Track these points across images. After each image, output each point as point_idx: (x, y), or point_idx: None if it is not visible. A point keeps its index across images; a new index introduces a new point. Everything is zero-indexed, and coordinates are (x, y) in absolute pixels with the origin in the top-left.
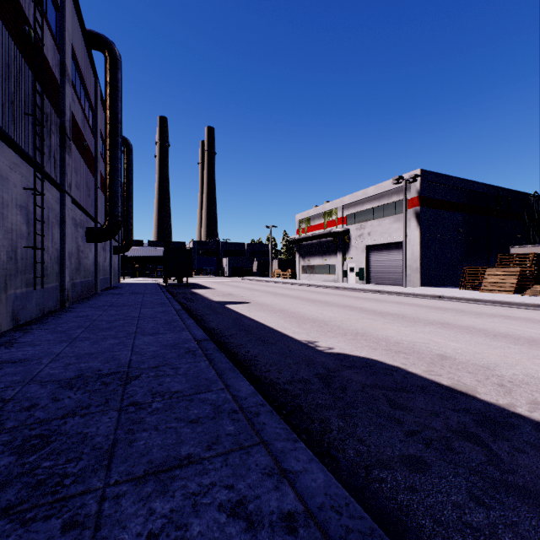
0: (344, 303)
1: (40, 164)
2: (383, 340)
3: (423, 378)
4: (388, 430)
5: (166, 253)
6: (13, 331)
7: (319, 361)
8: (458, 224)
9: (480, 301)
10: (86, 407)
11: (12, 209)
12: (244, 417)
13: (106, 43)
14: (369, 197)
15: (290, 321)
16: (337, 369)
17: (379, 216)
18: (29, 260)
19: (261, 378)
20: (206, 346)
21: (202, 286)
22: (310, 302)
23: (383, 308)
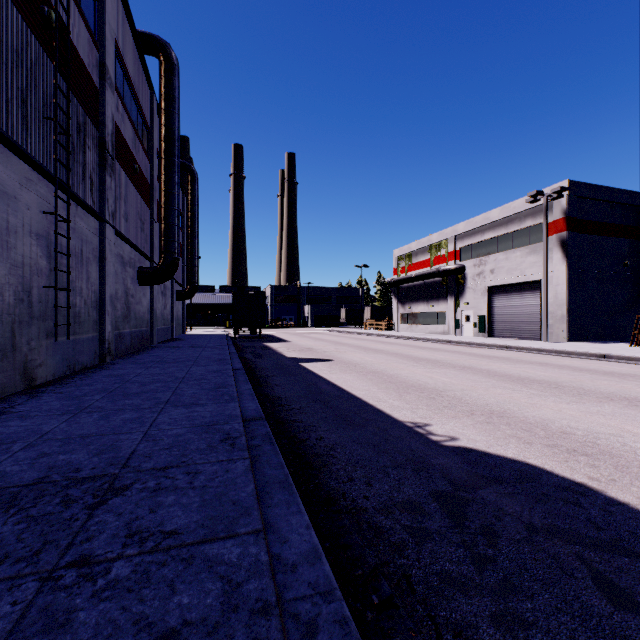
0: (462, 363)
1: (65, 183)
2: (538, 426)
3: None
4: None
5: (234, 298)
6: (20, 394)
7: (436, 464)
8: (624, 254)
9: None
10: None
11: (23, 238)
12: (281, 633)
13: (161, 45)
14: (491, 222)
15: (386, 388)
16: (471, 483)
17: (506, 247)
18: (52, 303)
19: (337, 495)
20: (254, 430)
21: (277, 338)
22: (413, 361)
23: (521, 371)
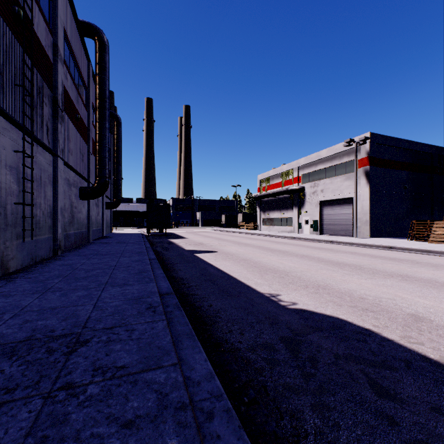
0: (302, 253)
1: (30, 130)
2: (346, 294)
3: (404, 347)
4: (382, 438)
5: (148, 208)
6: None
7: (283, 320)
8: (404, 181)
9: (432, 252)
10: (11, 390)
11: (1, 169)
12: (193, 418)
13: (96, 31)
14: (322, 158)
15: (253, 270)
16: (304, 331)
17: (331, 175)
18: (20, 215)
19: (222, 341)
20: (168, 301)
21: (178, 236)
22: (270, 251)
23: (339, 258)
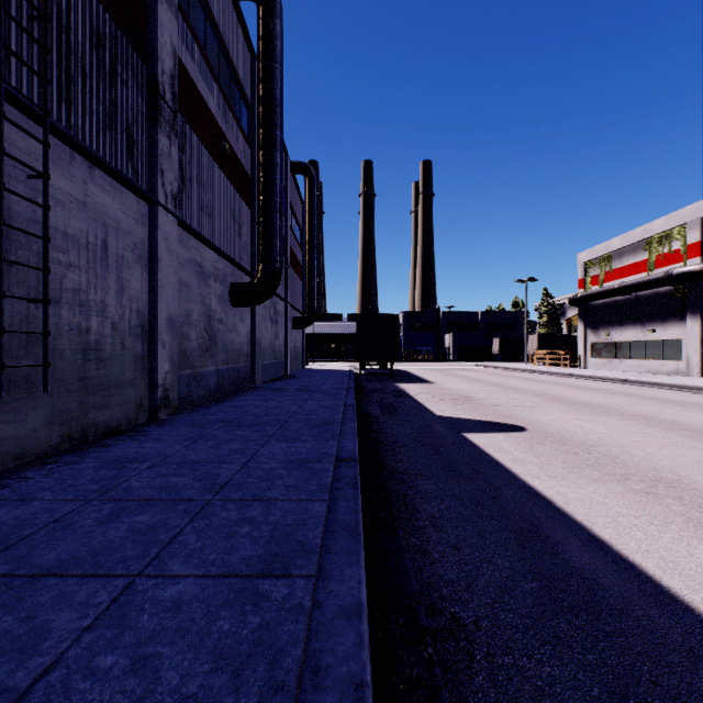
0: None
1: (31, 100)
2: None
3: None
4: None
5: (358, 325)
6: None
7: None
8: None
9: None
10: None
11: None
12: None
13: None
14: None
15: None
16: None
17: None
18: (14, 326)
19: None
20: None
21: (413, 377)
22: None
23: None
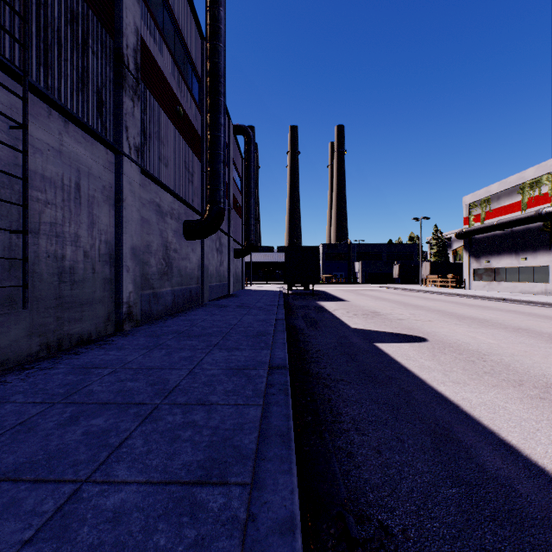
0: None
1: (11, 62)
2: None
3: None
4: None
5: (287, 254)
6: None
7: None
8: None
9: None
10: None
11: None
12: None
13: None
14: None
15: None
16: None
17: None
18: None
19: None
20: None
21: (330, 296)
22: None
23: None
